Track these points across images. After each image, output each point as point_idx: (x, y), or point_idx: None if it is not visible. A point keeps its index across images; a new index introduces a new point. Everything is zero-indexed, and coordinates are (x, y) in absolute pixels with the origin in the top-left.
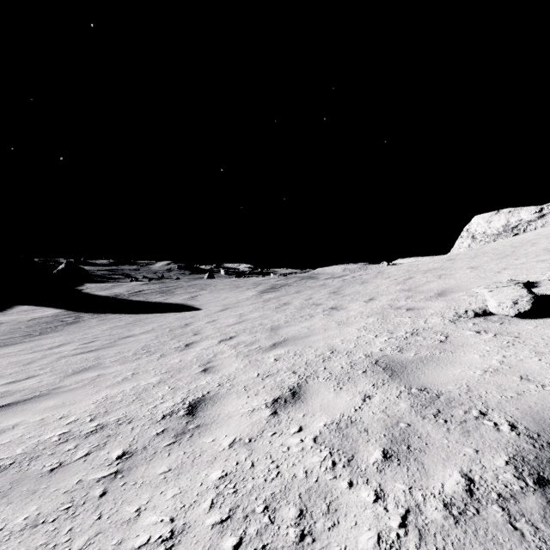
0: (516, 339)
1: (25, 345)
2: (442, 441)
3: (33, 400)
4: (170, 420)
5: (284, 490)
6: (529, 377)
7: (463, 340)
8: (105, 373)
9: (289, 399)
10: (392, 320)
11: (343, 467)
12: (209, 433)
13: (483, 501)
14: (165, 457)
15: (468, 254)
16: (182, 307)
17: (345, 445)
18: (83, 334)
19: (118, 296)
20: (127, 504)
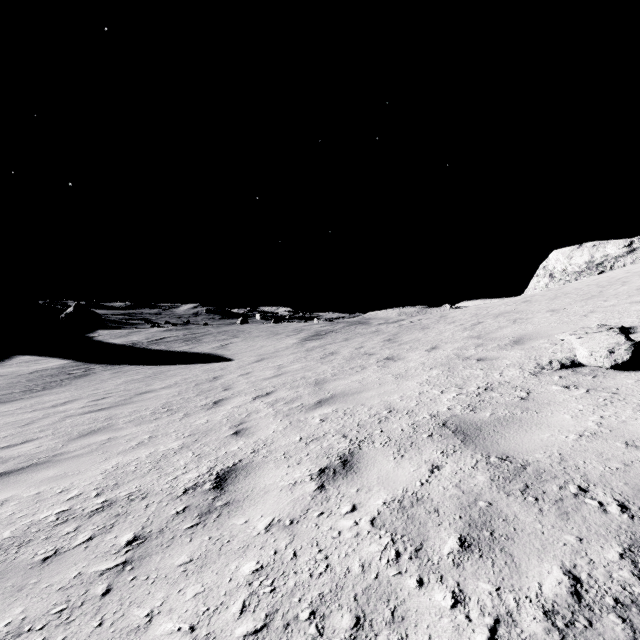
0: (615, 395)
1: (24, 402)
2: (534, 525)
3: (29, 469)
4: (193, 495)
5: (335, 589)
6: (637, 443)
7: (549, 397)
8: (117, 436)
9: (338, 469)
10: (460, 372)
11: (409, 560)
12: (240, 512)
13: (596, 608)
14: (186, 543)
15: (547, 295)
16: (211, 357)
17: (410, 530)
18: (94, 389)
19: (135, 345)
20: (136, 605)
